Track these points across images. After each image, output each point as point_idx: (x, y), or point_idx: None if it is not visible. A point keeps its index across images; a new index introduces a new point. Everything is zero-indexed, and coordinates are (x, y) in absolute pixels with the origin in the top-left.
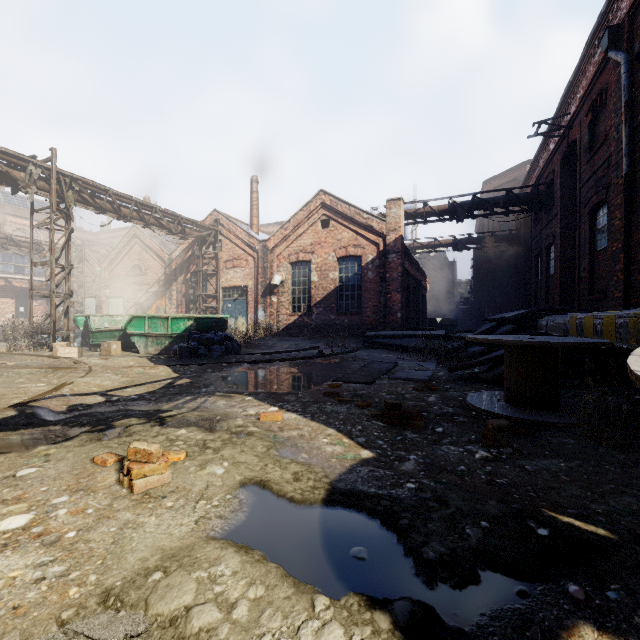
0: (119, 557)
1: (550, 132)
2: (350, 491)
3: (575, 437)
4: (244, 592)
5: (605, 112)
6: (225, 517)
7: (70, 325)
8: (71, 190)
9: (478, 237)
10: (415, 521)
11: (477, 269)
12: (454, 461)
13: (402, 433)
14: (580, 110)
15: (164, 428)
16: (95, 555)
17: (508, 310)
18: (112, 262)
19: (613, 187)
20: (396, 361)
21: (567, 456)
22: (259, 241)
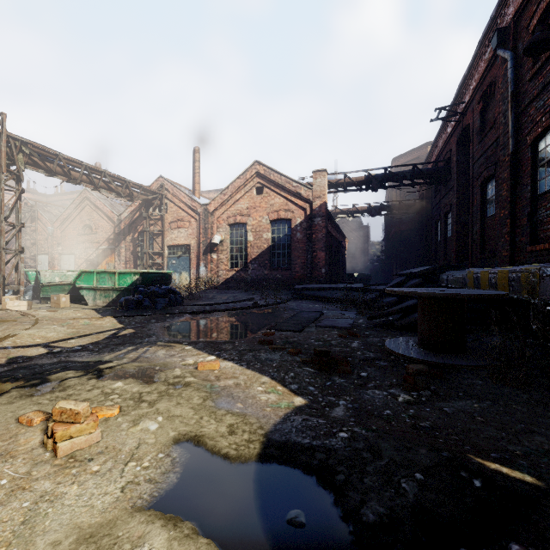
0: (27, 541)
1: (448, 117)
2: (285, 443)
3: (482, 378)
4: None
5: (493, 101)
6: (155, 480)
7: (20, 279)
8: (21, 153)
9: (388, 205)
10: (351, 476)
11: (387, 232)
12: (380, 405)
13: (331, 378)
14: (473, 99)
15: (101, 381)
16: None
17: (413, 266)
18: (64, 222)
19: (501, 163)
20: (322, 310)
21: (478, 397)
22: (201, 205)
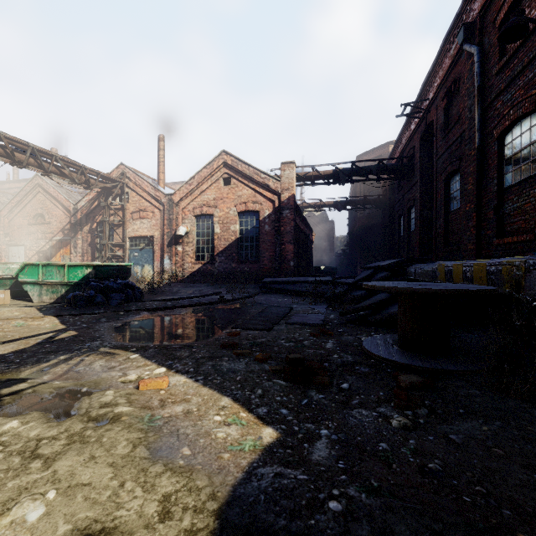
0: None
1: (413, 114)
2: (248, 532)
3: (478, 387)
4: None
5: (457, 98)
6: None
7: None
8: None
9: (354, 200)
10: None
11: (351, 227)
12: (371, 434)
13: (307, 394)
14: (437, 96)
15: None
16: None
17: (377, 260)
18: (12, 210)
19: (466, 158)
20: (291, 305)
21: (483, 414)
22: (165, 194)
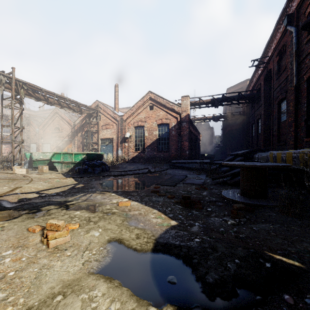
0: (38, 287)
1: (259, 65)
2: (166, 244)
3: (276, 212)
4: (108, 306)
5: (285, 55)
6: (99, 260)
7: (22, 157)
8: (22, 89)
9: (224, 115)
10: (201, 260)
11: (224, 130)
12: (218, 226)
13: (191, 211)
14: (273, 54)
15: (68, 211)
16: (24, 286)
17: (239, 150)
18: (44, 126)
19: (289, 91)
20: (186, 175)
21: (273, 222)
22: (119, 116)
